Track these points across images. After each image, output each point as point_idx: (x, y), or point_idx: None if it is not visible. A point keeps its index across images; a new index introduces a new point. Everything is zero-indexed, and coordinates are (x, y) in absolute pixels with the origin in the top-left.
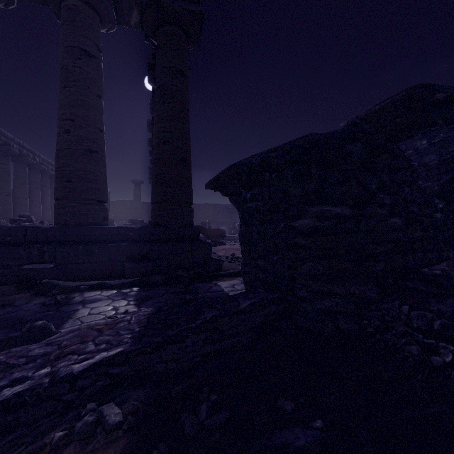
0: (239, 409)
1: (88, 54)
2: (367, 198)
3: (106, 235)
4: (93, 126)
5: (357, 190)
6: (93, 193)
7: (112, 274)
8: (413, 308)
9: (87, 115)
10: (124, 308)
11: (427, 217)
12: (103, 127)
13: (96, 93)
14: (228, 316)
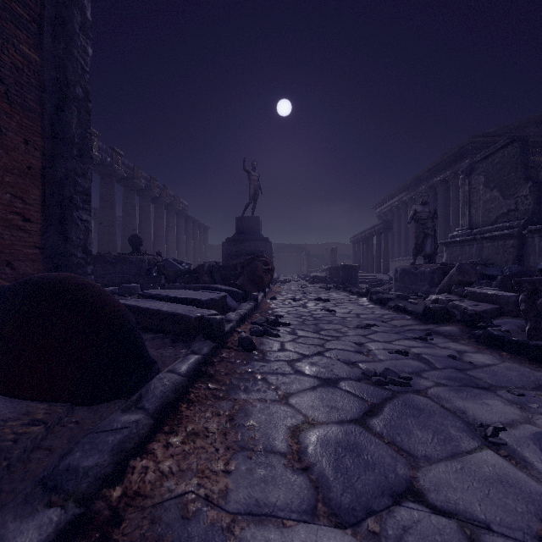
0: None
1: None
2: None
3: None
4: None
5: None
6: None
7: None
8: None
9: None
10: None
11: None
12: None
13: None
14: None
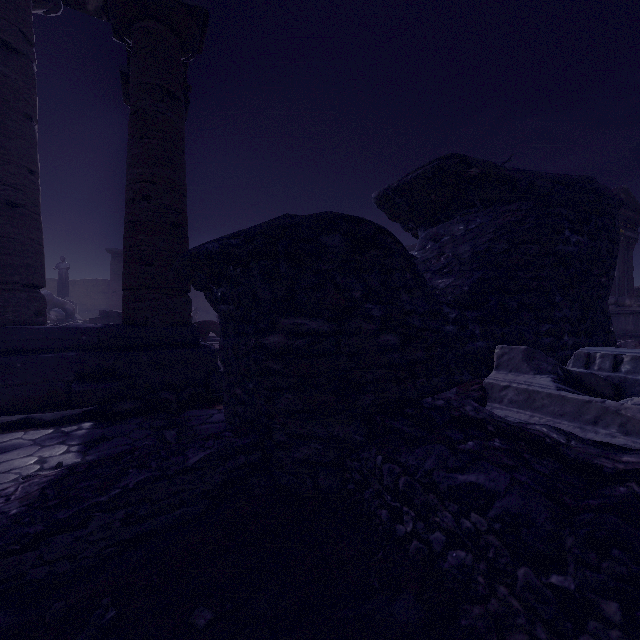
0: (135, 633)
1: (6, 47)
2: (349, 309)
3: (40, 340)
4: (17, 164)
5: (335, 298)
6: (15, 272)
7: (49, 403)
8: (385, 460)
9: (4, 146)
10: (57, 460)
11: (433, 331)
12: (37, 166)
13: (21, 110)
14: (166, 478)
